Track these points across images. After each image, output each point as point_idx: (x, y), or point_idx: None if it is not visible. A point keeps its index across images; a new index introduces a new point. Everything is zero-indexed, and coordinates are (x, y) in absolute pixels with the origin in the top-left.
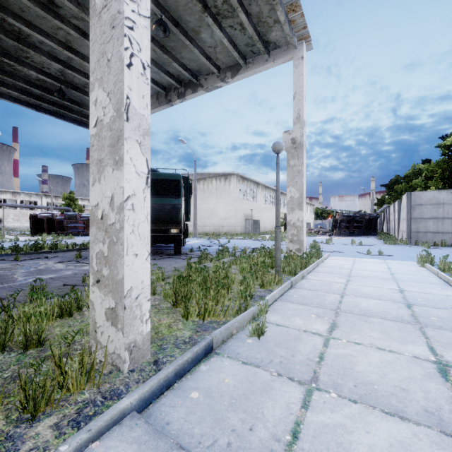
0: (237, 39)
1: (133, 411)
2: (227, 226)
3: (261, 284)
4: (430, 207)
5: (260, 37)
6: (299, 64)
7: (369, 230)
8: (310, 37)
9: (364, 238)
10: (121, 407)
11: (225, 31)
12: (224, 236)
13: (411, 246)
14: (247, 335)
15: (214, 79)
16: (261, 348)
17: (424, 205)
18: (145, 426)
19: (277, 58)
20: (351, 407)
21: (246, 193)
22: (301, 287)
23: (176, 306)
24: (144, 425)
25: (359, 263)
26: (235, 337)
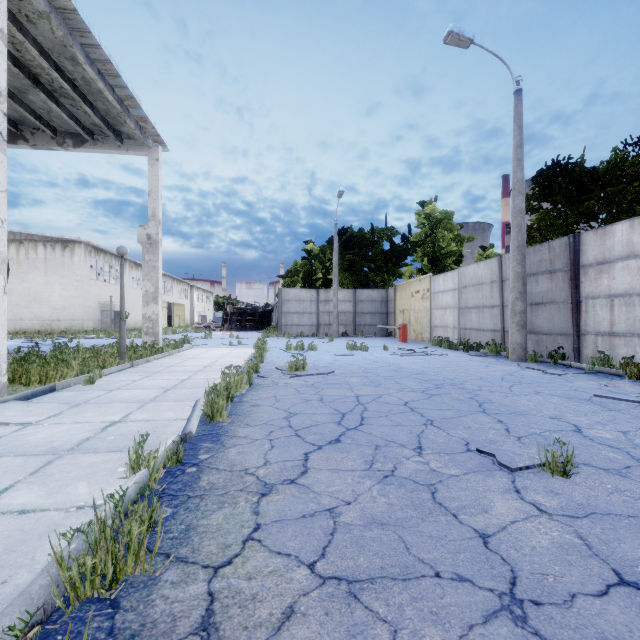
0: (81, 117)
1: (13, 400)
2: (68, 320)
3: (103, 366)
4: (295, 303)
5: (110, 126)
6: (154, 165)
7: (263, 324)
8: (165, 144)
9: (254, 332)
10: (6, 398)
11: (65, 106)
12: (63, 336)
13: (278, 338)
14: (82, 384)
15: (47, 139)
16: (91, 387)
17: (291, 301)
18: (23, 401)
19: (132, 149)
20: (130, 390)
21: (102, 271)
22: (140, 367)
23: (14, 383)
24: (22, 401)
25: (213, 351)
26: (73, 387)
